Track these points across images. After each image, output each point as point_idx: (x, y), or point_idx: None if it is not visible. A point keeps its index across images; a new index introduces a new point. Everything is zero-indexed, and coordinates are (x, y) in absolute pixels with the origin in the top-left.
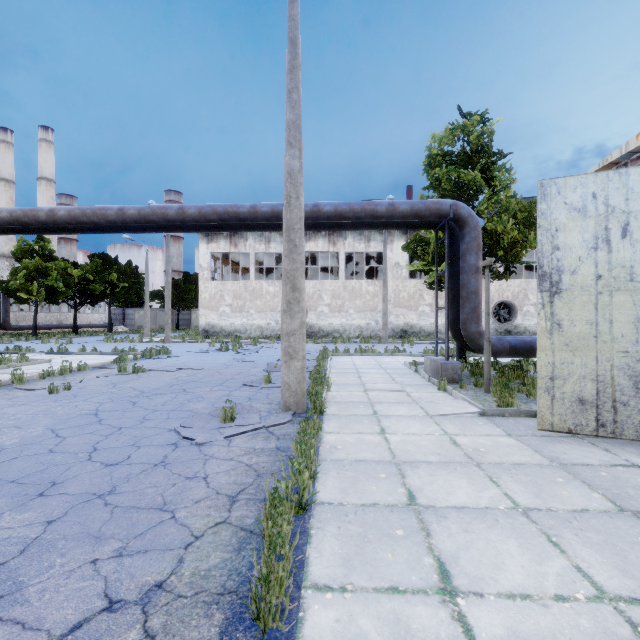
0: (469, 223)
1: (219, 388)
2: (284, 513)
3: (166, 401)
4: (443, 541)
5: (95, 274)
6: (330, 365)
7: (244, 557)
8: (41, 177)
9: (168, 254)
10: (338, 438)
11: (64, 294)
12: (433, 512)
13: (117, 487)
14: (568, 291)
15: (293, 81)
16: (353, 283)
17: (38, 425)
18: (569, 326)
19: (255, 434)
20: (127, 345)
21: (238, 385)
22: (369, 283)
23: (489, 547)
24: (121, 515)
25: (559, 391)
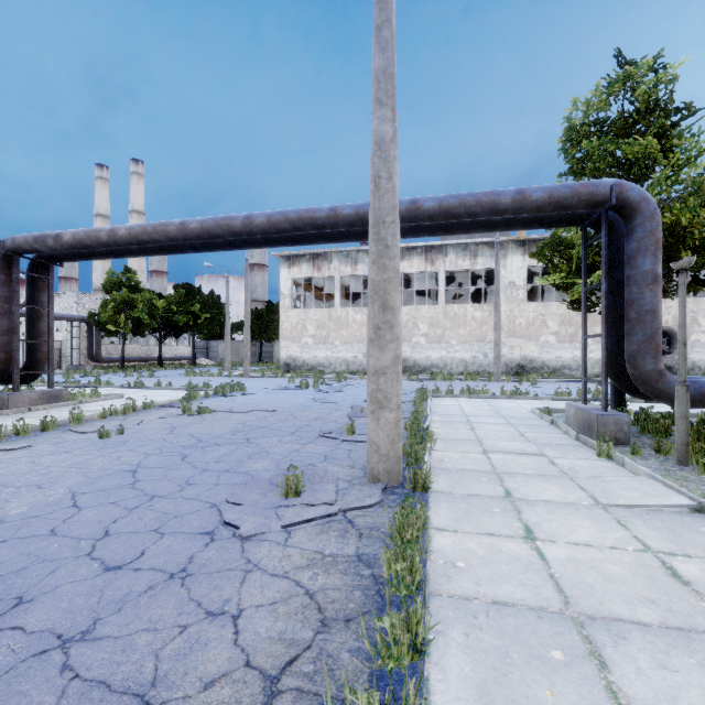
0: (642, 210)
1: (290, 439)
2: None
3: (222, 456)
4: None
5: (179, 305)
6: (430, 410)
7: None
8: (132, 210)
9: (247, 281)
10: (456, 543)
11: (149, 326)
12: None
13: (98, 623)
14: None
15: (383, 12)
16: (455, 308)
17: (62, 485)
18: None
19: (326, 523)
20: (205, 379)
21: (313, 435)
22: (475, 308)
23: None
24: None
25: None
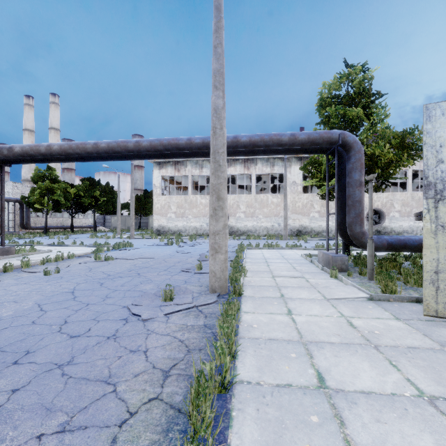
0: (354, 148)
1: (164, 273)
2: (208, 393)
3: (124, 283)
4: (358, 432)
5: (85, 192)
6: (245, 256)
7: (171, 440)
8: (51, 127)
9: (132, 177)
10: (253, 317)
11: (64, 205)
12: (343, 397)
13: (75, 358)
14: None
15: (218, 38)
16: (262, 196)
17: (30, 300)
18: None
19: (188, 312)
20: (104, 240)
21: (178, 271)
22: (273, 196)
23: (405, 442)
24: (72, 386)
25: (443, 283)
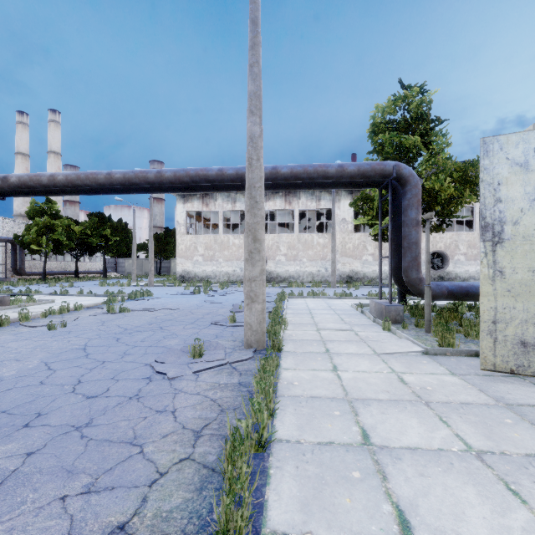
0: (410, 182)
1: (191, 326)
2: (244, 451)
3: (145, 338)
4: (400, 486)
5: (93, 230)
6: (286, 306)
7: (205, 498)
8: (50, 151)
9: (151, 212)
10: (294, 374)
11: (67, 246)
12: (387, 453)
13: (94, 419)
14: (510, 241)
15: (254, 56)
16: (306, 236)
17: (34, 358)
18: (511, 273)
19: (220, 369)
20: (117, 288)
21: (207, 324)
22: (319, 236)
23: (447, 494)
24: (94, 448)
25: (501, 334)
